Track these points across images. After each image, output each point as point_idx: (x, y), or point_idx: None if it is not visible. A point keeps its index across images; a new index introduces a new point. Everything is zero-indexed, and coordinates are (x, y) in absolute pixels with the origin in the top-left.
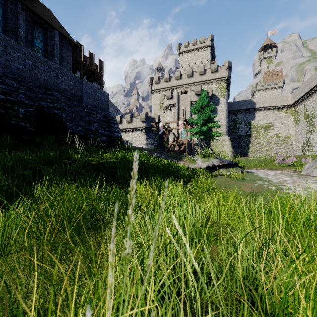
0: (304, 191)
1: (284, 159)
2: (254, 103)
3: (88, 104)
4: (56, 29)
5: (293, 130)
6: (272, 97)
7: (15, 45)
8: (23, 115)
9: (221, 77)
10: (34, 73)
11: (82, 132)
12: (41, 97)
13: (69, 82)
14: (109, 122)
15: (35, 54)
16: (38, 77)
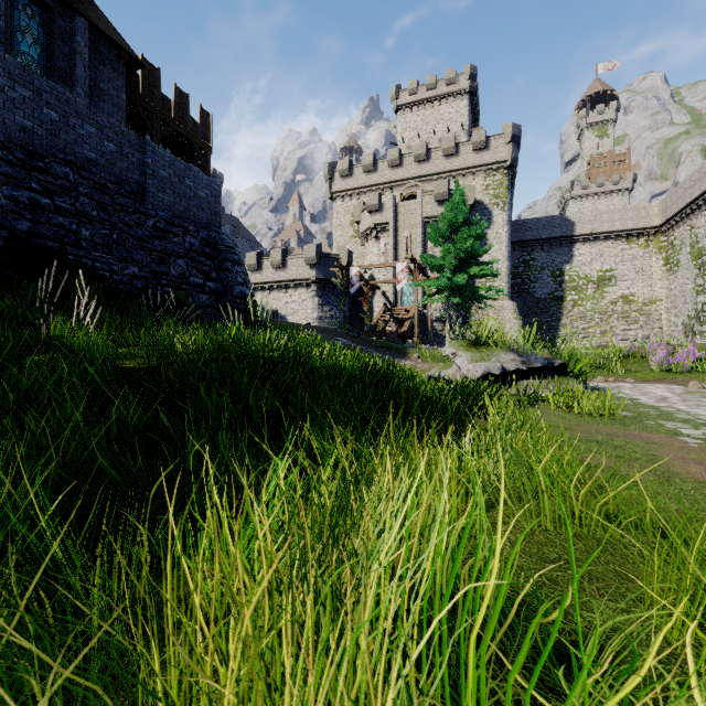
0: None
1: (667, 353)
2: (571, 223)
3: (162, 208)
4: (80, 14)
5: (664, 287)
6: (613, 210)
7: None
8: None
9: (495, 161)
10: None
11: (143, 280)
12: (12, 175)
13: (104, 143)
14: (219, 258)
15: None
16: (2, 118)
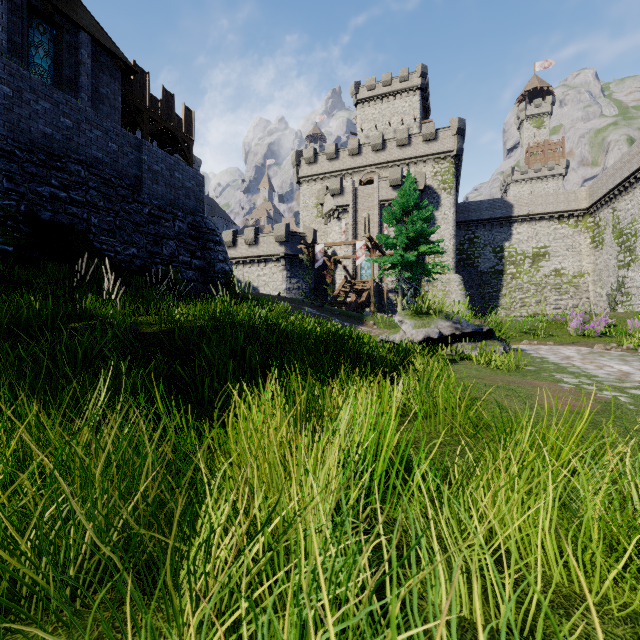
0: None
1: (585, 320)
2: (510, 206)
3: (155, 197)
4: (84, 30)
5: (591, 262)
6: (546, 194)
7: None
8: None
9: (443, 151)
10: (18, 116)
11: (140, 259)
12: (37, 174)
13: (108, 144)
14: (203, 239)
15: (20, 72)
16: (28, 127)
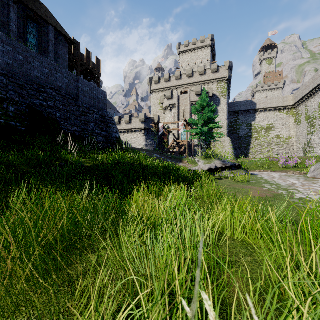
0: (319, 196)
1: (287, 160)
2: (255, 104)
3: (85, 103)
4: (51, 25)
5: (295, 131)
6: (273, 98)
7: (5, 38)
8: (13, 114)
9: (221, 77)
10: (26, 69)
11: (78, 132)
12: (34, 94)
13: (64, 79)
14: (106, 122)
15: (27, 49)
16: (30, 73)
